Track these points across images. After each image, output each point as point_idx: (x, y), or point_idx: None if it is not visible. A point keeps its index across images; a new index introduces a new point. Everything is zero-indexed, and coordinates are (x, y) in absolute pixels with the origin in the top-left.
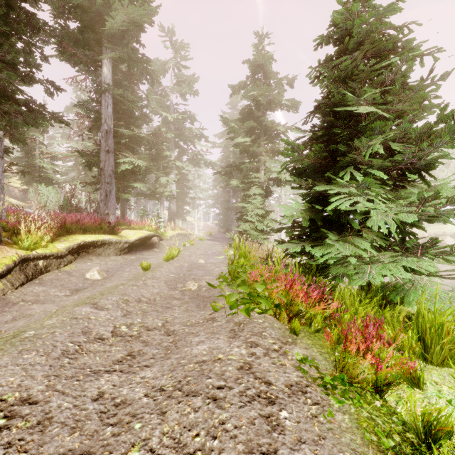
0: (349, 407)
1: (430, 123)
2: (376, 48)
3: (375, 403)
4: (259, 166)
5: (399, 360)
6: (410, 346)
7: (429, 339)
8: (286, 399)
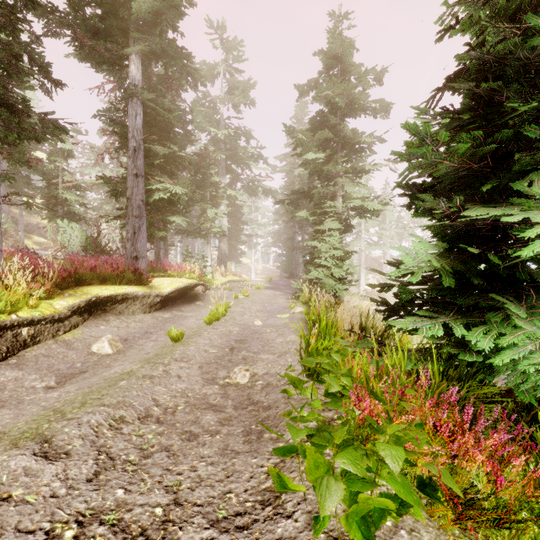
0: None
1: None
2: None
3: None
4: (336, 192)
5: None
6: None
7: None
8: None
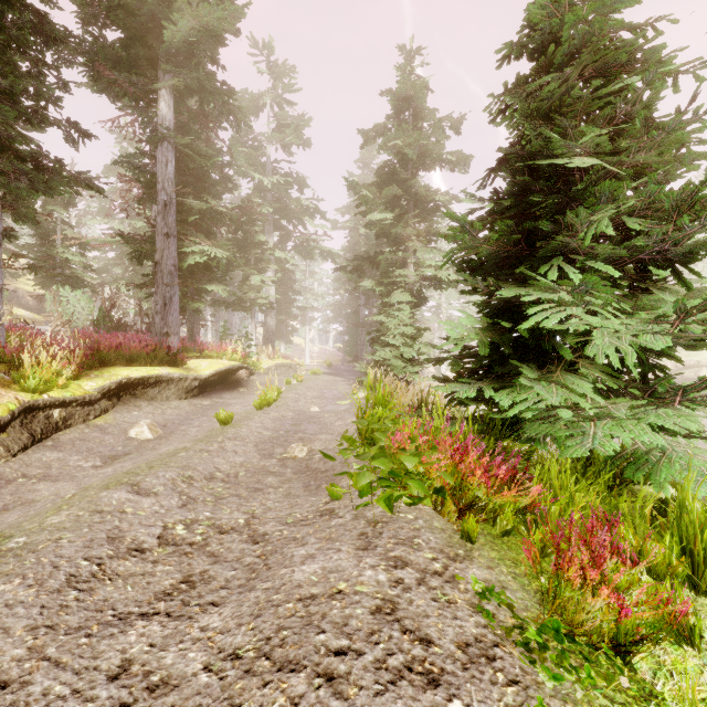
0: (572, 685)
1: (693, 184)
2: (601, 62)
3: (620, 681)
4: (407, 258)
5: (651, 589)
6: (668, 564)
7: (701, 552)
8: (459, 674)
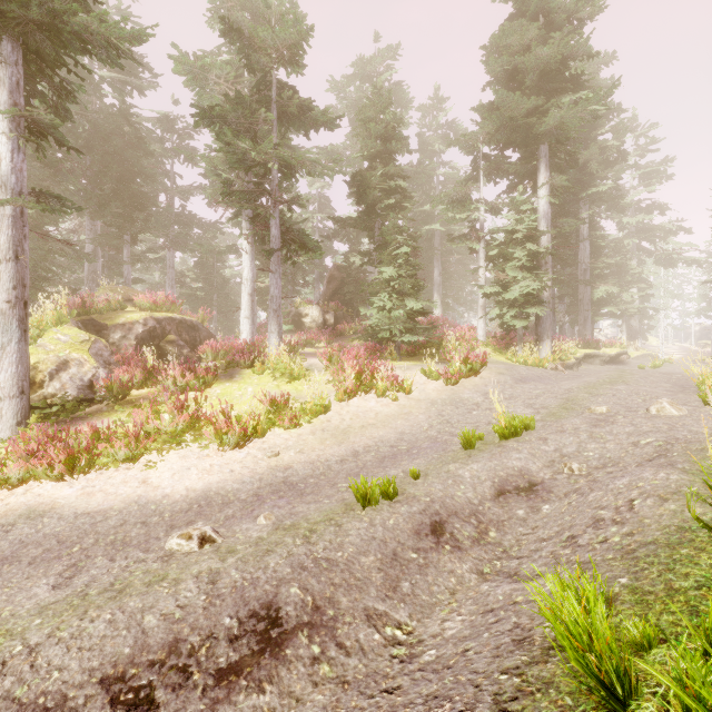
0: None
1: None
2: None
3: None
4: None
5: None
6: None
7: None
8: None
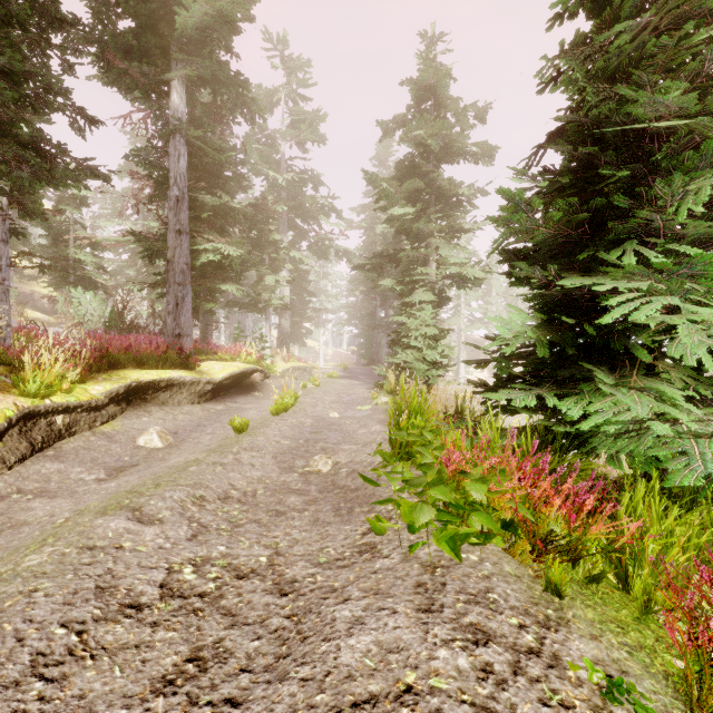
0: None
1: None
2: (683, 8)
3: None
4: (428, 255)
5: None
6: None
7: None
8: None
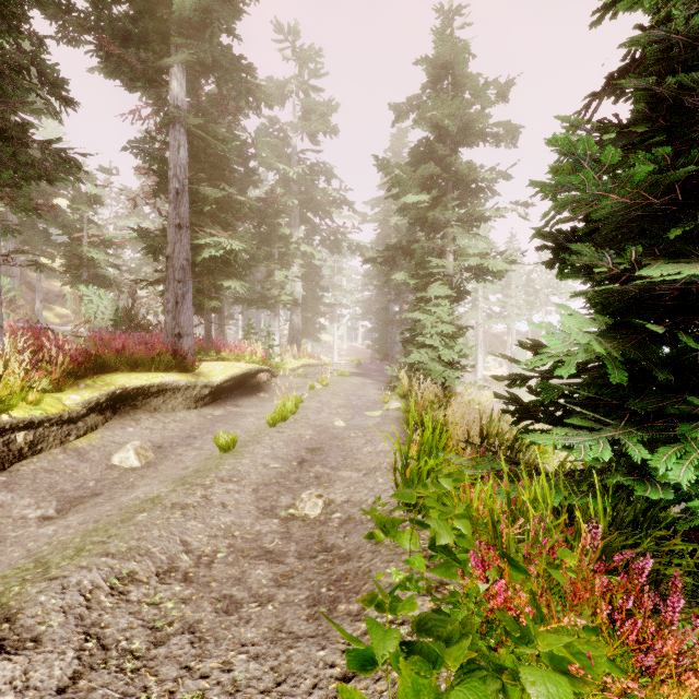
0: None
1: None
2: None
3: None
4: (445, 247)
5: None
6: None
7: None
8: None
